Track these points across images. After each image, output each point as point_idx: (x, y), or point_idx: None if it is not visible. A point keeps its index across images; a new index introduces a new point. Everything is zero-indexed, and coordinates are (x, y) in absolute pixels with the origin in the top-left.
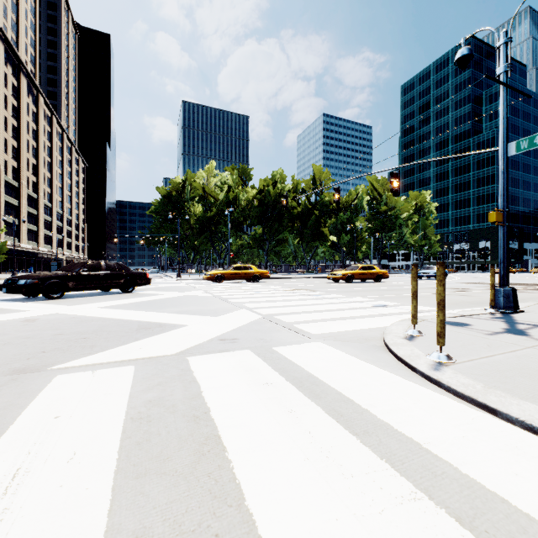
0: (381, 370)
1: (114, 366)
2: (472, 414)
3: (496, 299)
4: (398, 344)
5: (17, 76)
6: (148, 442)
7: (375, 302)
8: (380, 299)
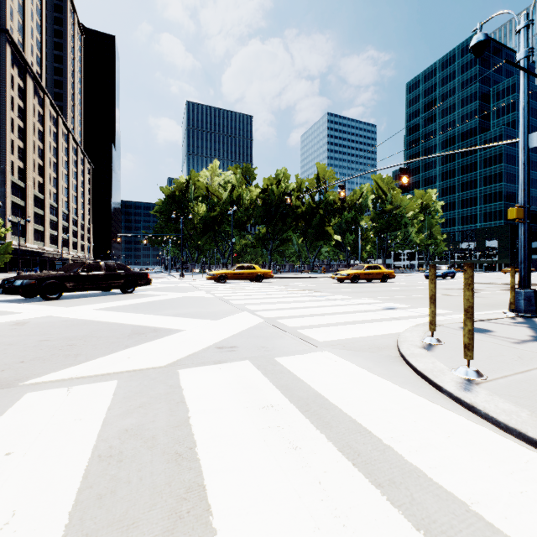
0: (400, 388)
1: (95, 380)
2: (523, 454)
3: (516, 302)
4: (415, 355)
5: (23, 78)
6: (112, 495)
7: (383, 304)
8: (388, 301)
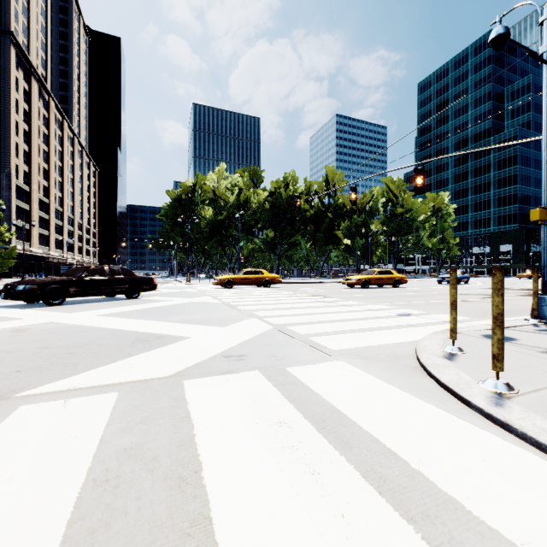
0: (424, 403)
1: (94, 392)
2: None
3: (539, 308)
4: (437, 365)
5: (28, 81)
6: (106, 529)
7: (397, 310)
8: (402, 307)
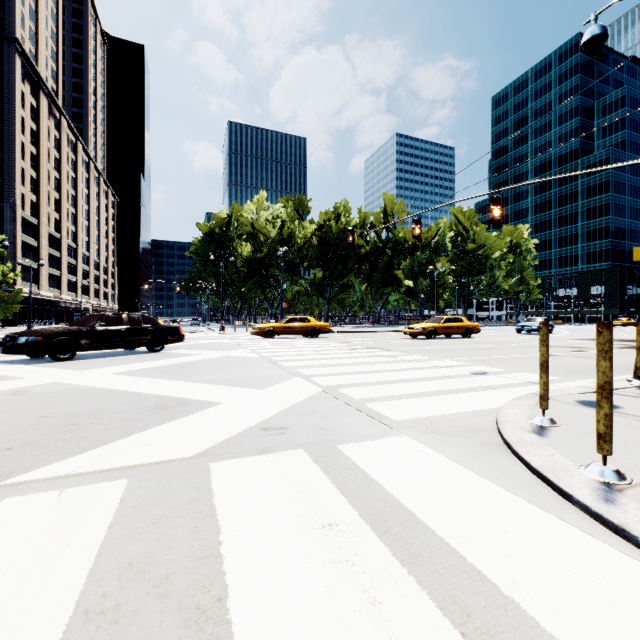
0: (512, 496)
1: (98, 479)
2: None
3: None
4: (525, 443)
5: (36, 96)
6: None
7: (470, 367)
8: (476, 363)
